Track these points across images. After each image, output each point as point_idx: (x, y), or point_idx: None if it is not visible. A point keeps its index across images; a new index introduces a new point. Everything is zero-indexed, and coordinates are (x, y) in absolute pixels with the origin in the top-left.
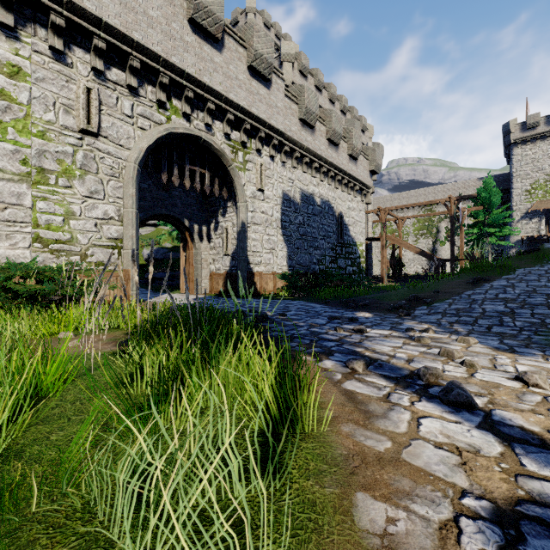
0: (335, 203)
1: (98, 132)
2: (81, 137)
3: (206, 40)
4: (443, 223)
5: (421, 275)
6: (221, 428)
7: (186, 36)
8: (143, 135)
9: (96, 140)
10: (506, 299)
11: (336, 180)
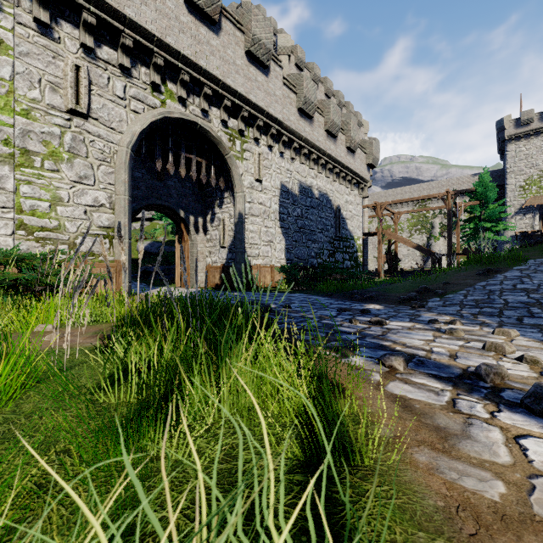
0: (333, 196)
1: (88, 113)
2: (69, 117)
3: (203, 22)
4: (438, 219)
5: (417, 270)
6: (237, 457)
7: (182, 16)
8: (136, 118)
9: (86, 122)
10: (526, 289)
11: (334, 172)
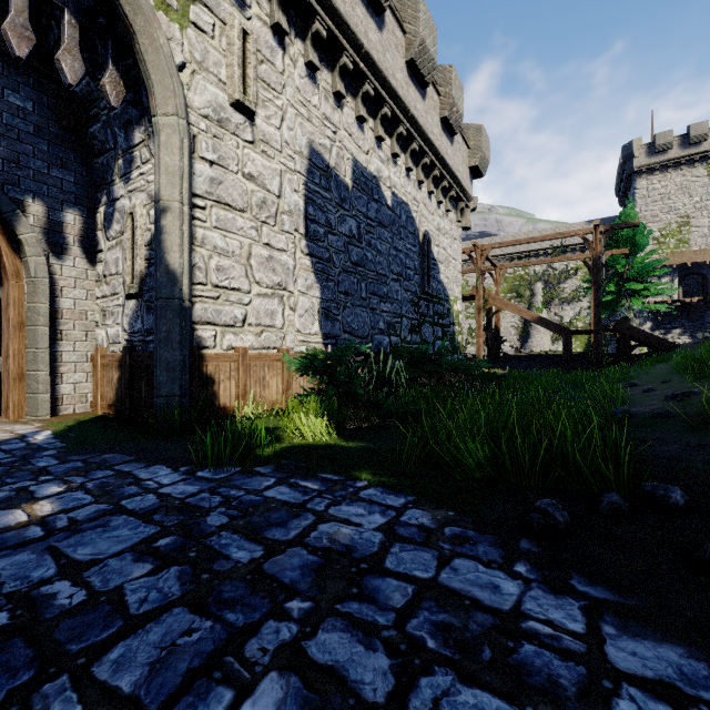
0: (418, 211)
1: None
2: None
3: None
4: (540, 283)
5: (533, 356)
6: None
7: None
8: None
9: None
10: None
11: (420, 163)
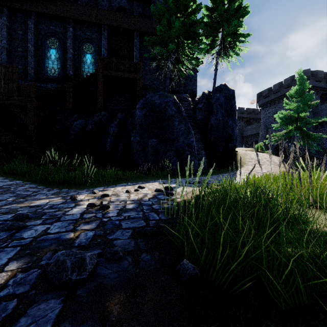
0: None
1: None
2: None
3: None
4: None
5: None
6: None
7: None
8: None
9: None
10: None
11: None
